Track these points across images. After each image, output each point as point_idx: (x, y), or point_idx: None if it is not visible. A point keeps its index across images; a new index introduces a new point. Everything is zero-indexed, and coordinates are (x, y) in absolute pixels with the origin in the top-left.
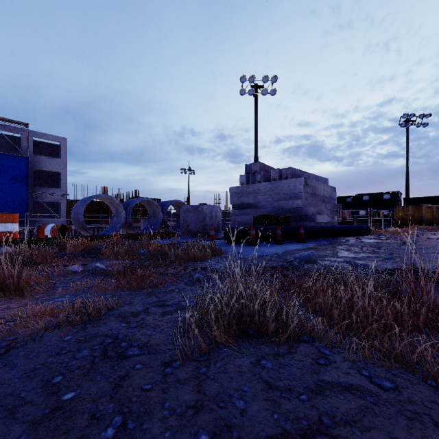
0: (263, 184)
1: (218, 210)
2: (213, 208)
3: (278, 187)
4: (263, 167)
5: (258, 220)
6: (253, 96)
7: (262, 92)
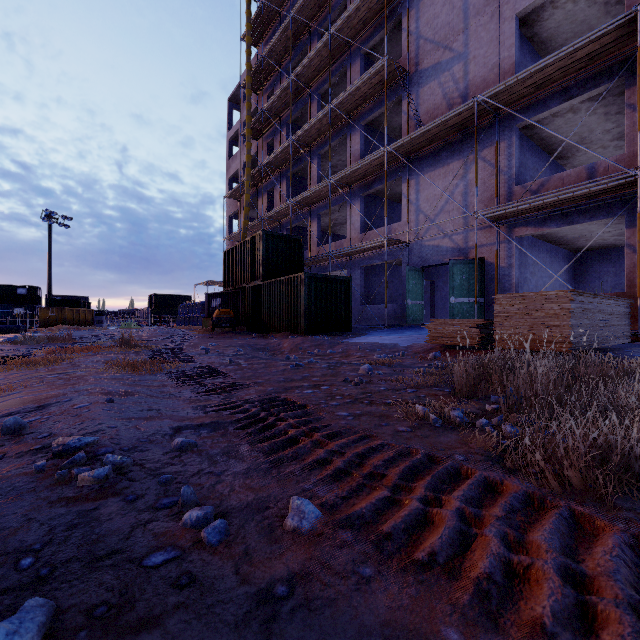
0: None
1: None
2: None
3: None
4: None
5: None
6: None
7: None
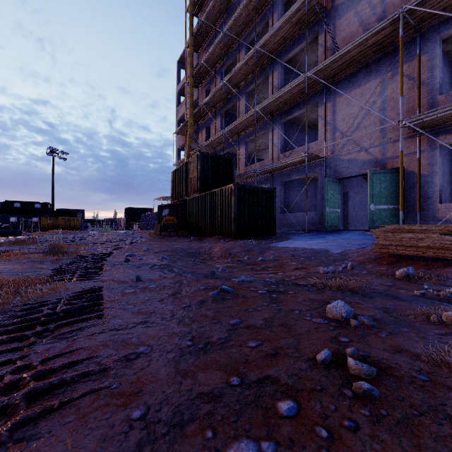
0: None
1: None
2: None
3: None
4: None
5: None
6: None
7: None
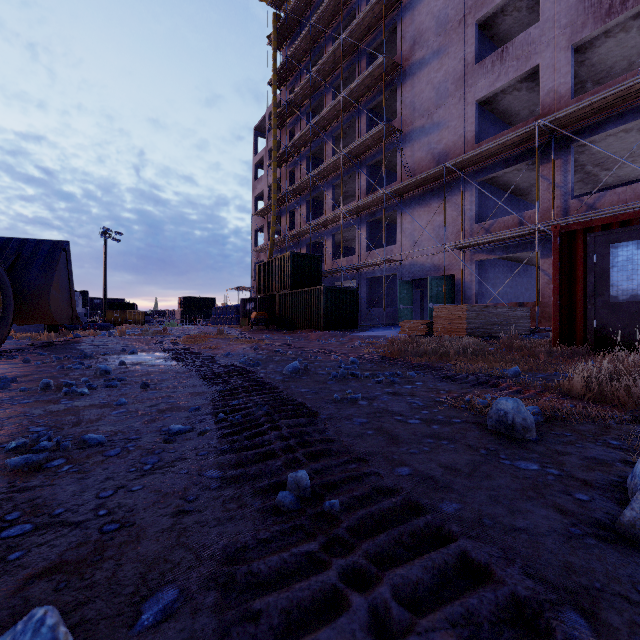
0: None
1: None
2: None
3: None
4: None
5: None
6: None
7: None
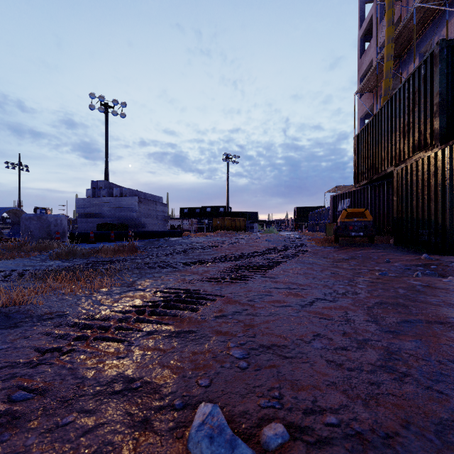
0: (108, 199)
1: (63, 218)
2: (59, 217)
3: (120, 202)
4: (108, 185)
5: (101, 227)
6: (104, 112)
7: (112, 112)
